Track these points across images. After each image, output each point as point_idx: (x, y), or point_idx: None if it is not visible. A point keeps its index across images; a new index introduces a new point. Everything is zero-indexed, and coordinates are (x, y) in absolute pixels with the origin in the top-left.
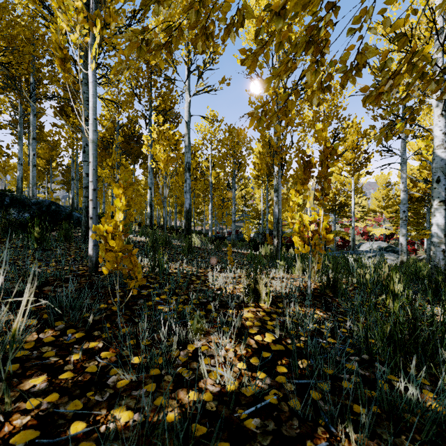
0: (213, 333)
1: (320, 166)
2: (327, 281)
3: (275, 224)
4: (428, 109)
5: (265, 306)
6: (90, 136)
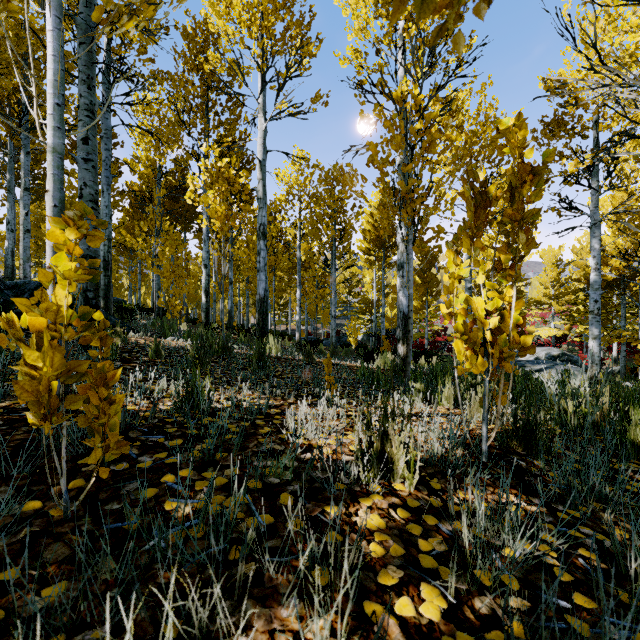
0: (288, 592)
1: (510, 200)
2: (514, 426)
3: (400, 321)
4: (636, 142)
5: (404, 491)
6: (49, 138)
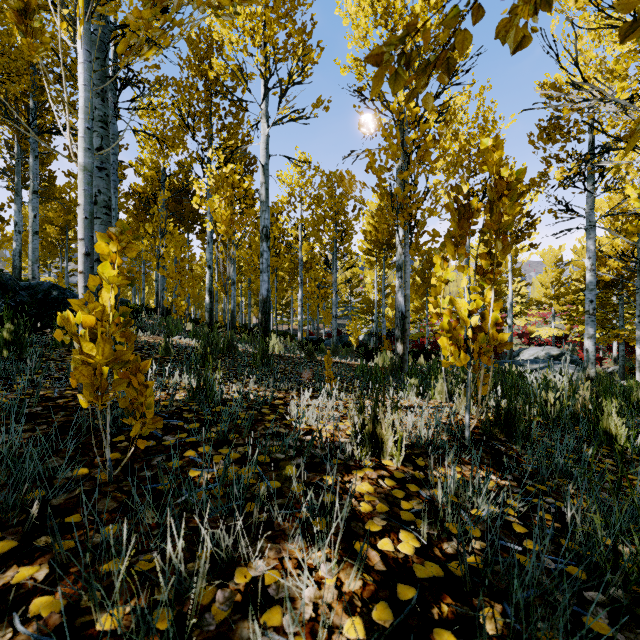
0: (293, 534)
1: (489, 212)
2: (496, 415)
3: (398, 320)
4: None
5: (392, 466)
6: (80, 158)
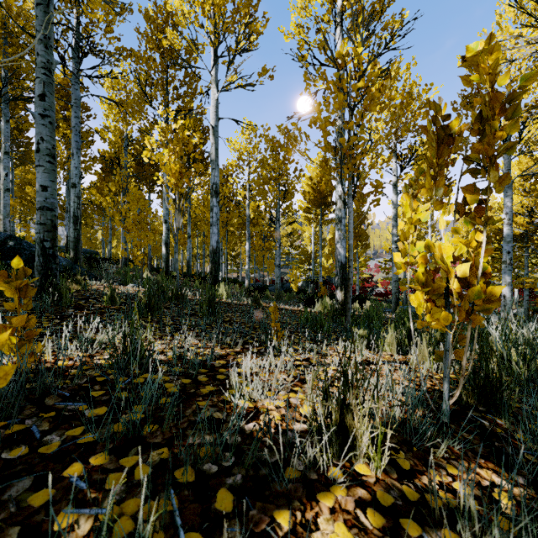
0: None
1: (479, 134)
2: (471, 380)
3: (338, 269)
4: None
5: (370, 476)
6: None
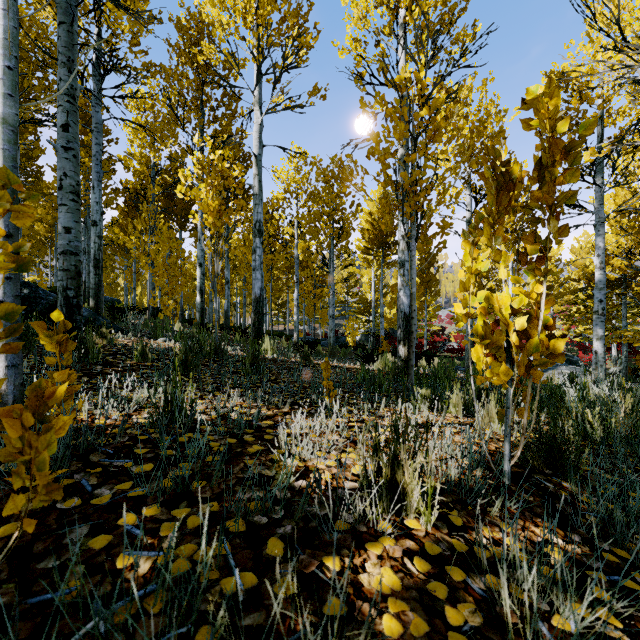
0: None
1: (539, 181)
2: (537, 441)
3: (401, 321)
4: None
5: (420, 530)
6: None
